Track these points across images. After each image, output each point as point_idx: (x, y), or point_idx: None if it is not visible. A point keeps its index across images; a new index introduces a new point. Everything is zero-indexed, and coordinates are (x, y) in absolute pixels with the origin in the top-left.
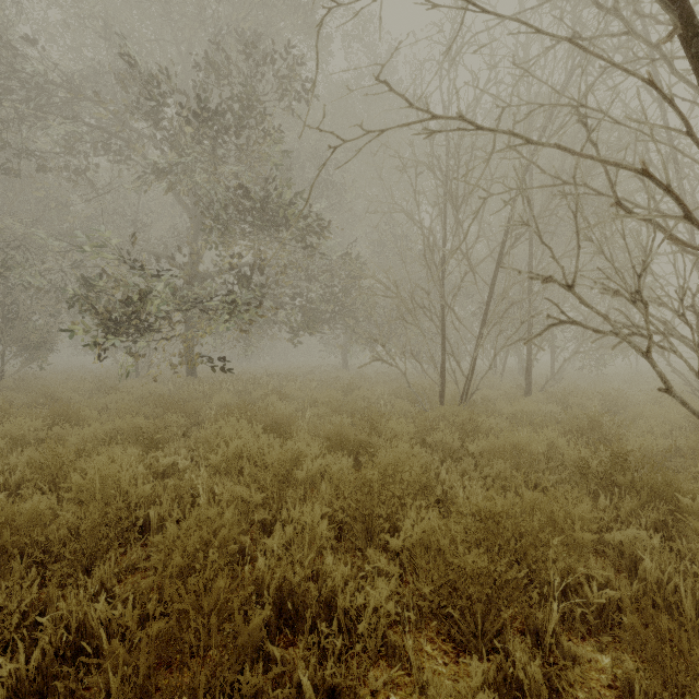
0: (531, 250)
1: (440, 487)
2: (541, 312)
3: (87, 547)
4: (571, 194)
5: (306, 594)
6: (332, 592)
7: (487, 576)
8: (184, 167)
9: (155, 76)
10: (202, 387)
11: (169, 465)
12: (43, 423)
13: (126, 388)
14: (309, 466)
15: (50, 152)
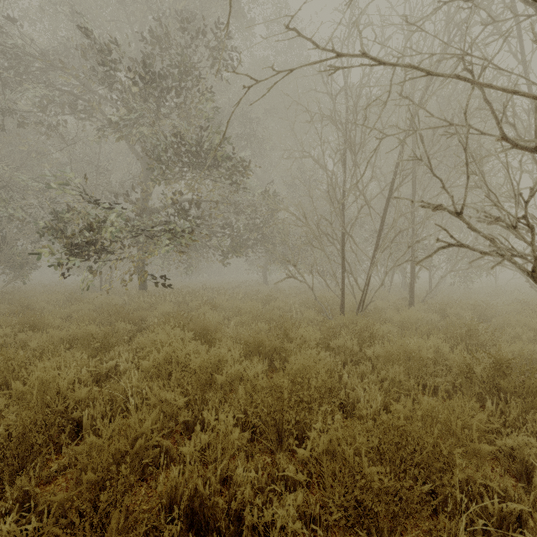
0: (414, 188)
1: (343, 389)
2: (425, 238)
3: (20, 451)
4: (458, 133)
5: (216, 508)
6: (241, 504)
7: (393, 494)
8: (133, 121)
9: (107, 45)
10: (150, 298)
11: (112, 367)
12: (11, 330)
13: (88, 299)
14: (228, 371)
15: (28, 110)
